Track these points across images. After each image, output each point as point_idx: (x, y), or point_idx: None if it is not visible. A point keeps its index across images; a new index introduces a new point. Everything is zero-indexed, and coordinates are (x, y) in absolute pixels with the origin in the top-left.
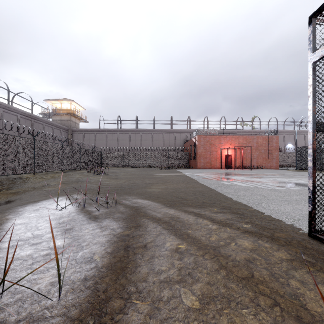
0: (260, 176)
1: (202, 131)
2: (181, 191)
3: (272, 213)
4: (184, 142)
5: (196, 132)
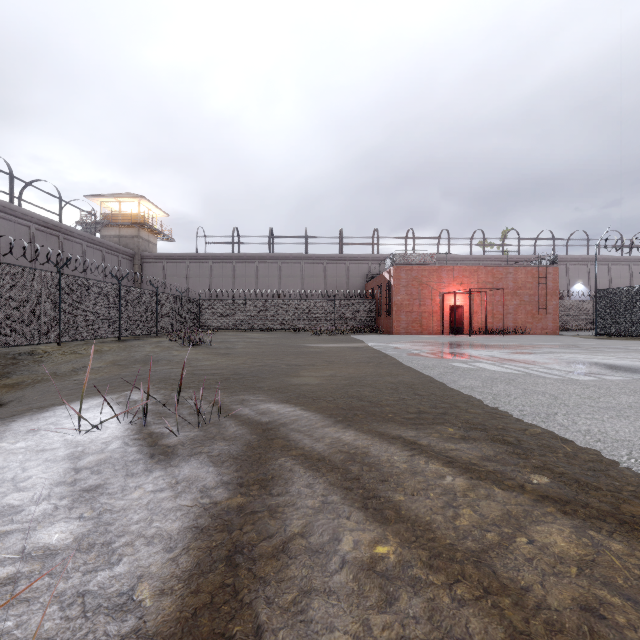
0: (528, 351)
1: (403, 257)
2: (366, 383)
3: (590, 443)
4: (366, 280)
5: (392, 259)
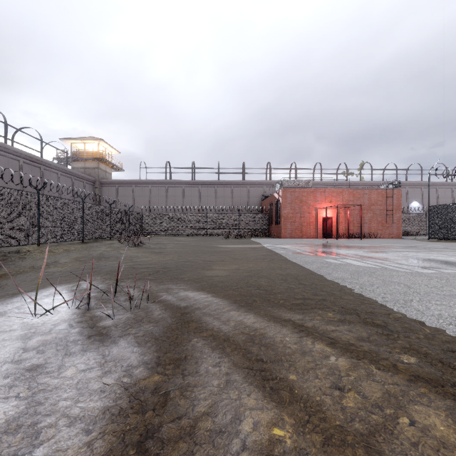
0: (381, 250)
1: (288, 182)
2: (262, 275)
3: (444, 326)
4: (262, 199)
5: (280, 184)
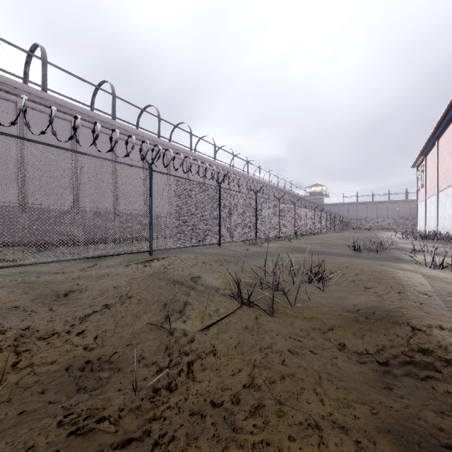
0: None
1: None
2: None
3: None
4: None
5: None
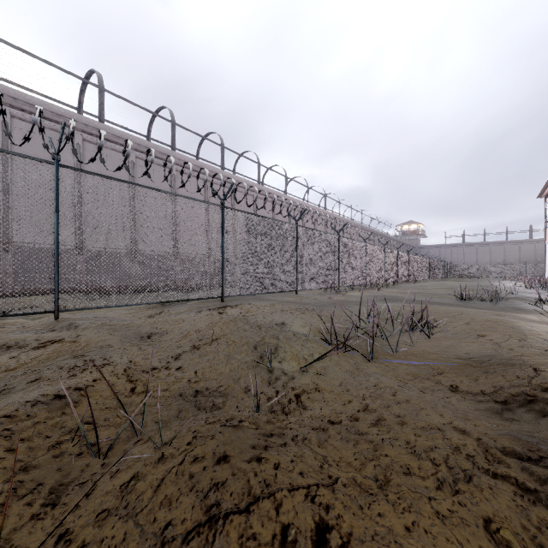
0: None
1: None
2: None
3: None
4: None
5: None
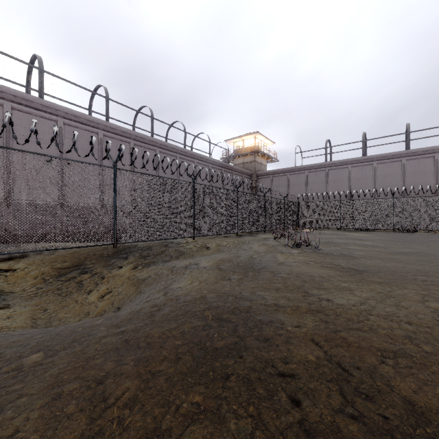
0: None
1: None
2: None
3: None
4: None
5: None
